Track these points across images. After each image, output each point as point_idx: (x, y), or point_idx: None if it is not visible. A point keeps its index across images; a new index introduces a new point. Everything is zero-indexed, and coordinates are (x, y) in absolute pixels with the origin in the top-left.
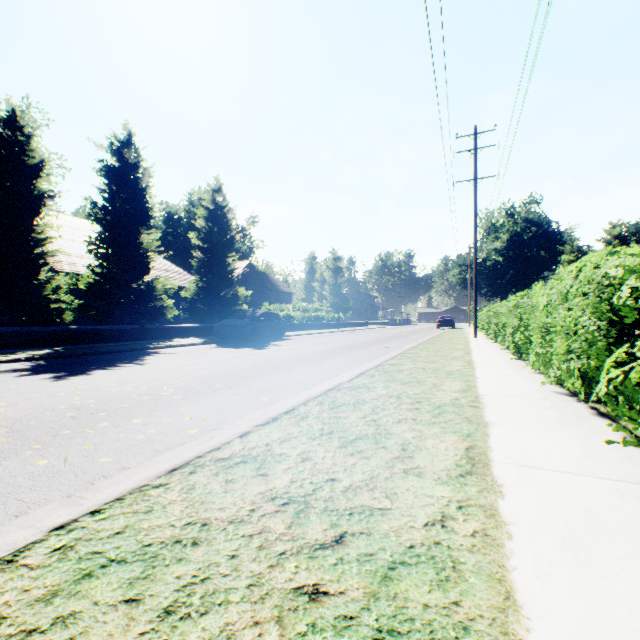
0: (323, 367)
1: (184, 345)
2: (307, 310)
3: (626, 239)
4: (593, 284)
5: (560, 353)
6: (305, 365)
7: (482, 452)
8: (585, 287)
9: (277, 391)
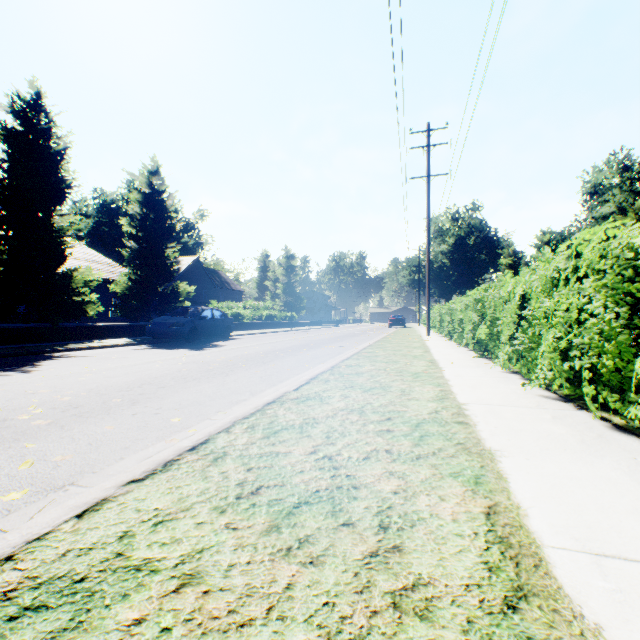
0: (268, 370)
1: (105, 346)
2: (258, 308)
3: (554, 245)
4: (608, 260)
5: (550, 349)
6: (247, 368)
7: (516, 522)
8: (599, 263)
9: (199, 406)
